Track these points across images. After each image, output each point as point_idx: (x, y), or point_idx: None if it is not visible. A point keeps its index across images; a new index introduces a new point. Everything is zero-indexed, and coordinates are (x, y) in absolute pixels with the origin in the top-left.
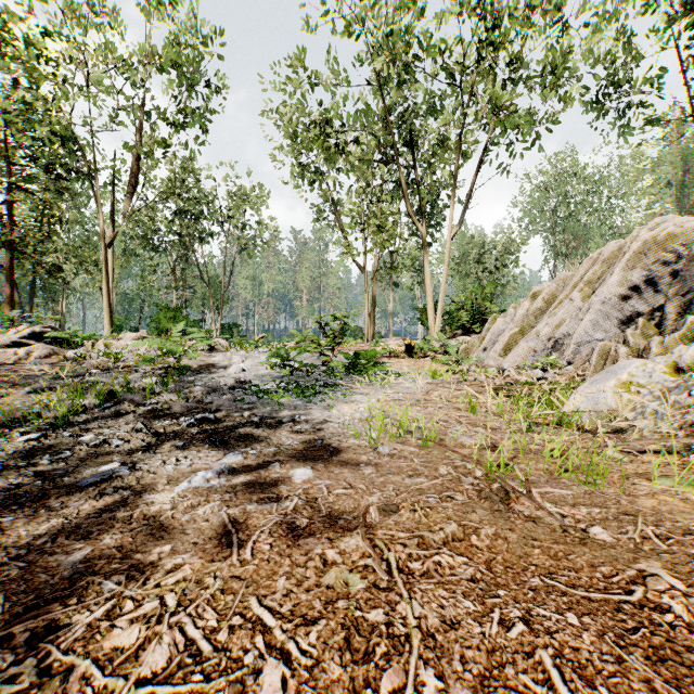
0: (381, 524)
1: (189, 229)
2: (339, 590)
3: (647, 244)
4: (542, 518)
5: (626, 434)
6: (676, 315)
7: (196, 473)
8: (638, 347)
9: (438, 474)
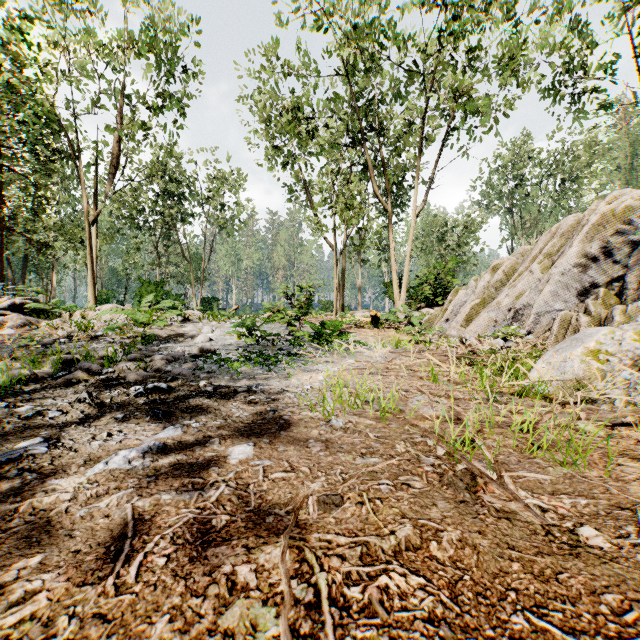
0: (318, 523)
1: (171, 209)
2: (241, 638)
3: (606, 217)
4: (518, 513)
5: (595, 404)
6: (637, 284)
7: (118, 452)
8: (599, 316)
9: (395, 452)
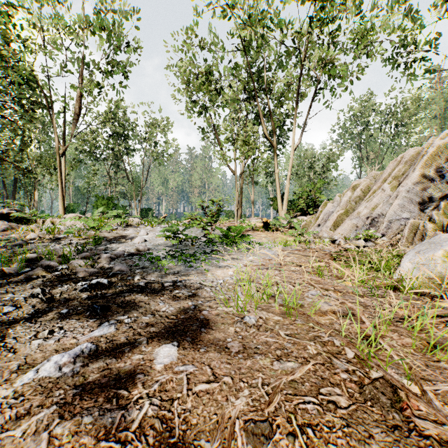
0: None
1: (119, 146)
2: None
3: (440, 149)
4: None
5: None
6: None
7: (50, 357)
8: (441, 223)
9: (307, 354)
